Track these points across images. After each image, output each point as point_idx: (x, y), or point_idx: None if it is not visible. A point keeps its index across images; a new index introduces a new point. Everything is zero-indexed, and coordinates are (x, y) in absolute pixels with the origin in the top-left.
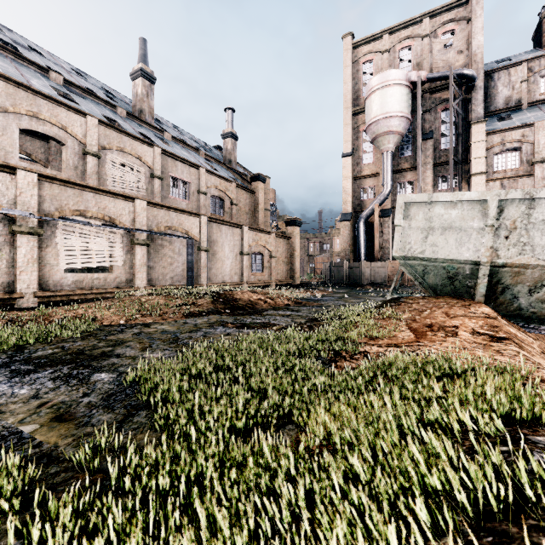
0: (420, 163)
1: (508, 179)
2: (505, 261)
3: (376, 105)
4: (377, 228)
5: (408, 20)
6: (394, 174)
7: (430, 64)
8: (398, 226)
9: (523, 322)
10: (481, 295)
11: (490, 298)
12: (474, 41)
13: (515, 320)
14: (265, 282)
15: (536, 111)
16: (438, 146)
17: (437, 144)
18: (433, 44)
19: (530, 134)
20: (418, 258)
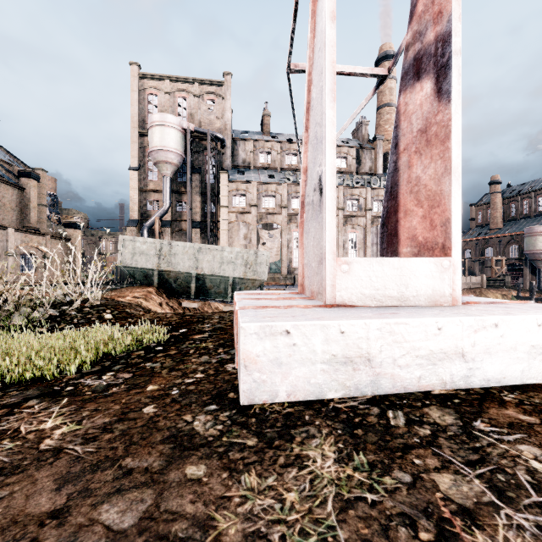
0: (189, 191)
1: (240, 213)
2: (163, 269)
3: (157, 137)
4: (158, 236)
5: (184, 77)
6: (174, 193)
7: (200, 118)
8: (120, 251)
9: (176, 295)
10: (156, 283)
11: (163, 285)
12: (226, 115)
13: (174, 294)
14: (37, 282)
15: (256, 173)
16: (205, 180)
17: (204, 178)
18: (201, 104)
19: (250, 188)
20: (130, 267)
